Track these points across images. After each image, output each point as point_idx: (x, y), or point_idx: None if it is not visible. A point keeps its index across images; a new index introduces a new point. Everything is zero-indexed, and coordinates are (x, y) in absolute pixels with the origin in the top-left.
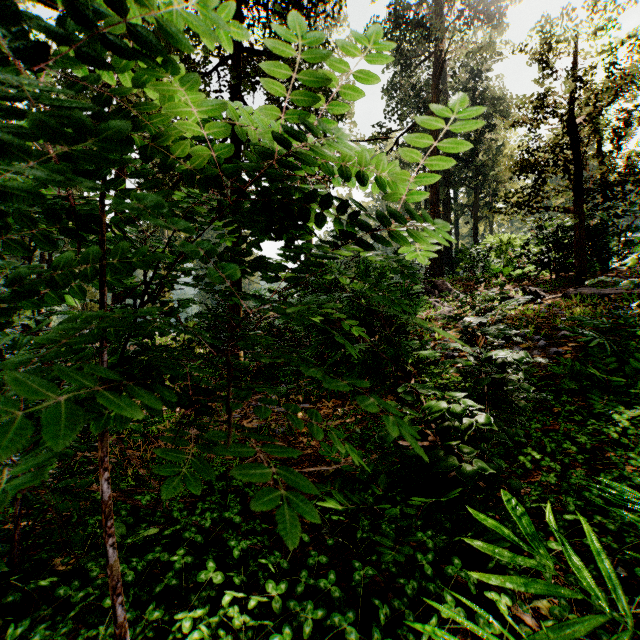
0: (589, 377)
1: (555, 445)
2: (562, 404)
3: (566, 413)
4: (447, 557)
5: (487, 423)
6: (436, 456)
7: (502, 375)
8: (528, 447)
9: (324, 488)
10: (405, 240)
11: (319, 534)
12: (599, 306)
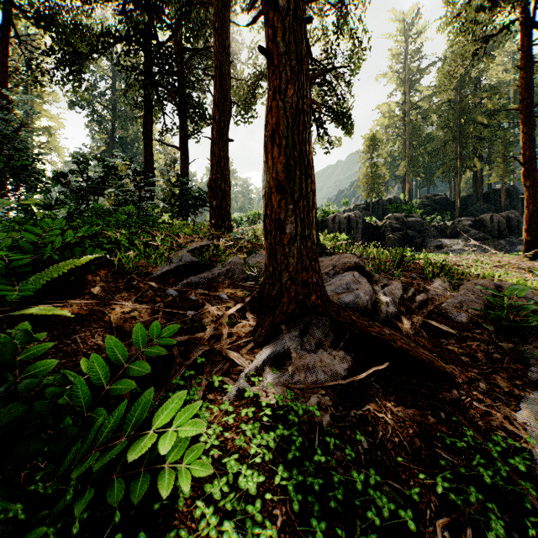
0: None
1: None
2: None
3: None
4: None
5: None
6: None
7: None
8: None
9: None
10: None
11: None
12: None
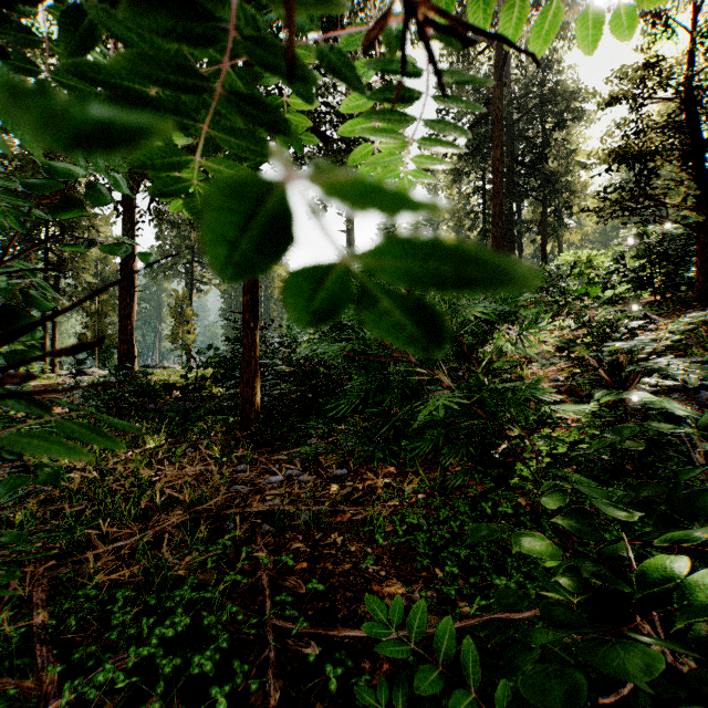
0: None
1: None
2: None
3: None
4: None
5: None
6: None
7: None
8: None
9: (373, 703)
10: None
11: None
12: None
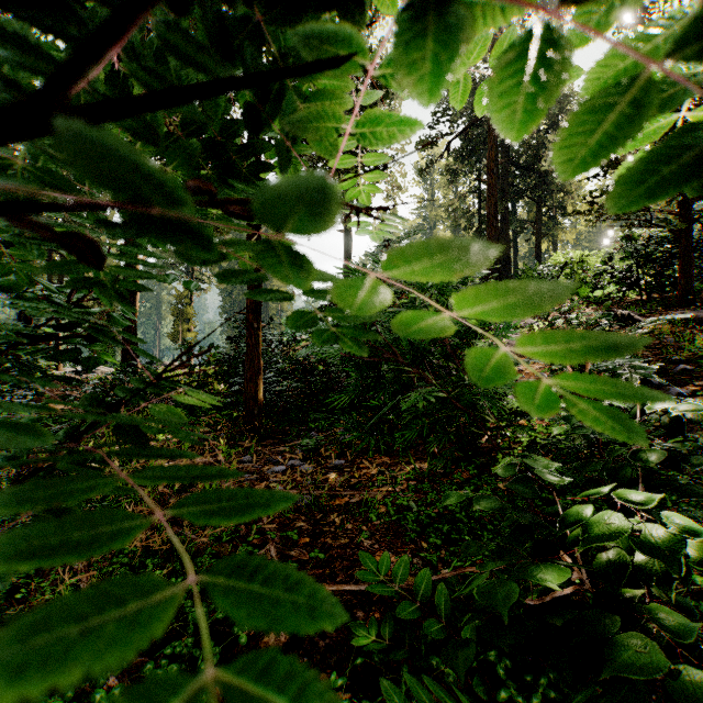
0: None
1: None
2: None
3: None
4: None
5: None
6: (598, 627)
7: (685, 445)
8: None
9: (365, 635)
10: None
11: None
12: None
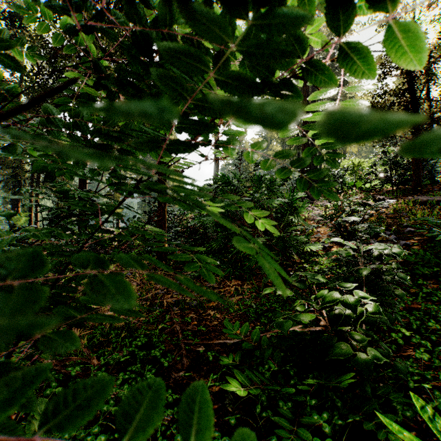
0: (436, 264)
1: (419, 323)
2: (416, 286)
3: (423, 294)
4: (339, 434)
5: (376, 312)
6: (329, 342)
7: (381, 266)
8: (397, 324)
9: (227, 360)
10: (360, 74)
11: (222, 405)
12: (434, 209)
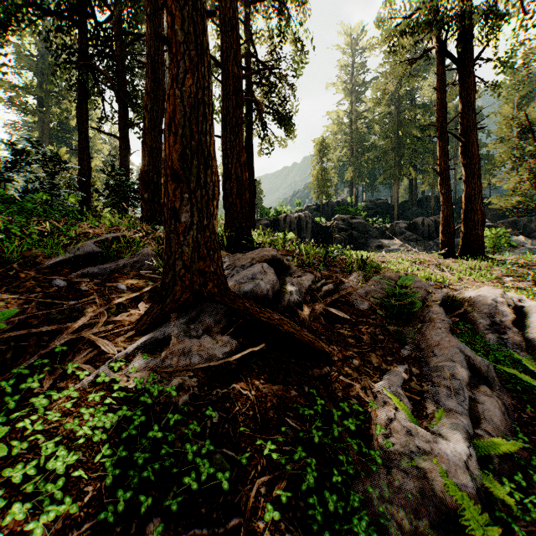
0: None
1: None
2: None
3: None
4: None
5: None
6: None
7: None
8: None
9: None
10: None
11: None
12: None
